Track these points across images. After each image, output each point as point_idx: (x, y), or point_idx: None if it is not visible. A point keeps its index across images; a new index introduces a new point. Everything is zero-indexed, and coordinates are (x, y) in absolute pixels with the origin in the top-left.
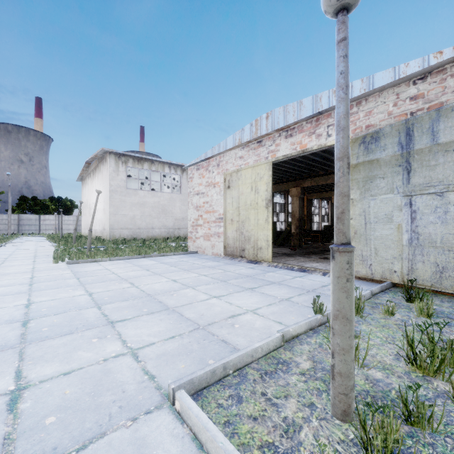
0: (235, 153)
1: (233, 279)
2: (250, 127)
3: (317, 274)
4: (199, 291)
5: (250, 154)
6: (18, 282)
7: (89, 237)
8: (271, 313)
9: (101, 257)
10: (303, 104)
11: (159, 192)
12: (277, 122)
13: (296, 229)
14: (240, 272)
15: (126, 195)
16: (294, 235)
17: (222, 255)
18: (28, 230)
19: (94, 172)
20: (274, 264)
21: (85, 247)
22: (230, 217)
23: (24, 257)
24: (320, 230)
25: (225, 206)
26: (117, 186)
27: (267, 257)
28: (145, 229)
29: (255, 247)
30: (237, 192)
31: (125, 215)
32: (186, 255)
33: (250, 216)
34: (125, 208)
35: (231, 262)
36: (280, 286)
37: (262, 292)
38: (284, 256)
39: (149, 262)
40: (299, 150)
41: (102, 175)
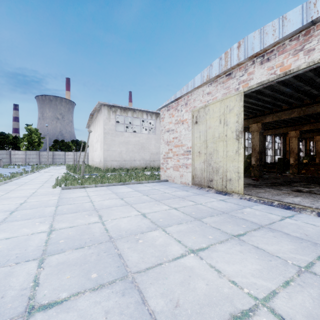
0: (203, 90)
1: (208, 217)
2: (219, 61)
3: (309, 214)
4: (170, 235)
5: (218, 89)
6: (5, 208)
7: (82, 167)
8: (307, 317)
9: (88, 184)
10: (287, 19)
11: (139, 133)
12: (250, 48)
13: (257, 161)
14: (213, 206)
15: (115, 136)
16: (254, 167)
17: (190, 184)
18: (58, 162)
19: (95, 121)
20: (247, 196)
21: (85, 174)
22: (198, 150)
23: (39, 181)
24: (274, 162)
25: (192, 140)
26: (109, 130)
27: (238, 189)
28: (128, 161)
29: (224, 178)
30: (205, 126)
31: (114, 150)
32: (158, 182)
33: (218, 148)
34: (114, 146)
35: (200, 192)
36: (275, 235)
37: (255, 246)
38: (251, 187)
39: (126, 190)
40: (279, 74)
41: (99, 122)
